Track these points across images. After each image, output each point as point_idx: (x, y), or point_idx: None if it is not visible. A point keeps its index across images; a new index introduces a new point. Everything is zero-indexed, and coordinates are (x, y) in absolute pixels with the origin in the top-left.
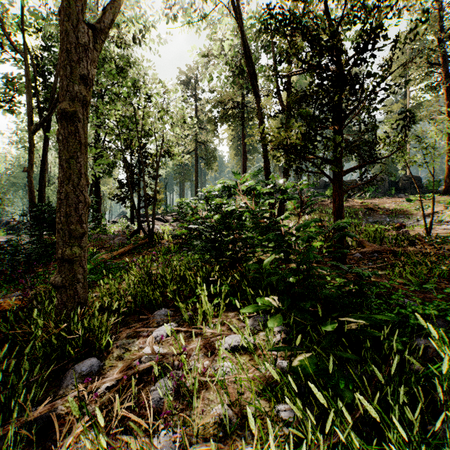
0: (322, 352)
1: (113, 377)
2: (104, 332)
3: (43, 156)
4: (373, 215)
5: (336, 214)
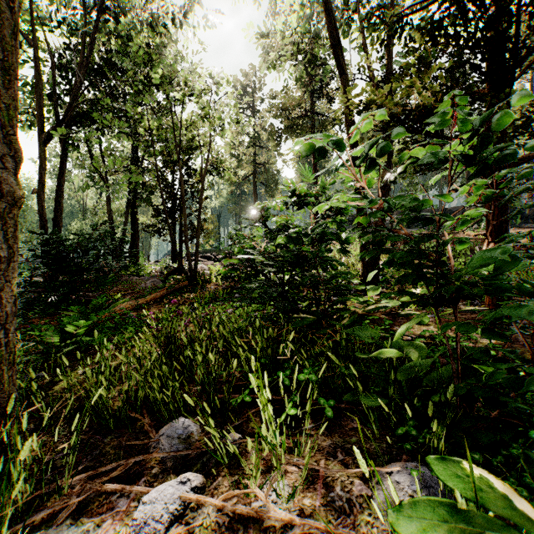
0: None
1: None
2: None
3: (60, 175)
4: None
5: (494, 238)
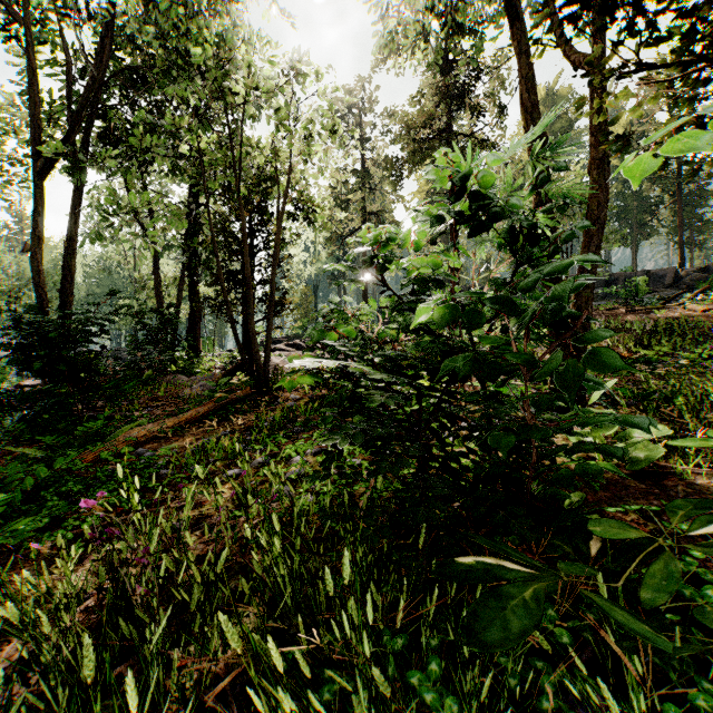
0: None
1: None
2: None
3: (71, 224)
4: None
5: None
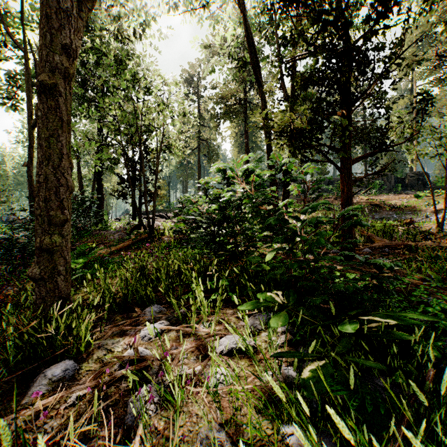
0: (340, 360)
1: (84, 385)
2: (83, 330)
3: None
4: (379, 212)
5: (344, 206)
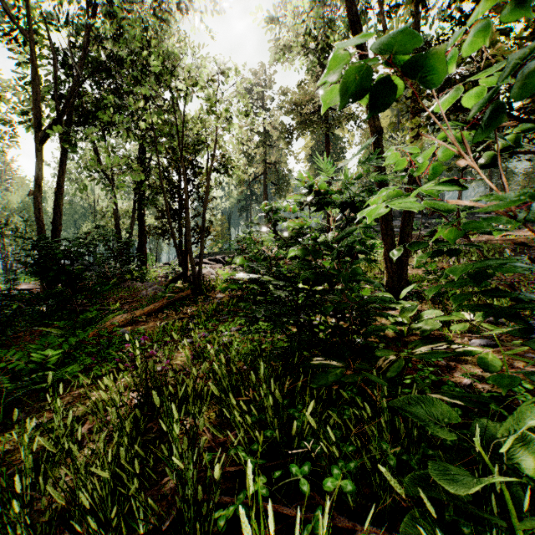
0: None
1: None
2: None
3: (59, 176)
4: (527, 253)
5: None
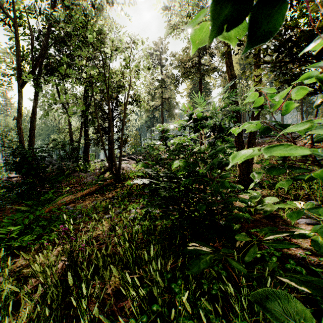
0: None
1: None
2: None
3: (33, 107)
4: None
5: None
